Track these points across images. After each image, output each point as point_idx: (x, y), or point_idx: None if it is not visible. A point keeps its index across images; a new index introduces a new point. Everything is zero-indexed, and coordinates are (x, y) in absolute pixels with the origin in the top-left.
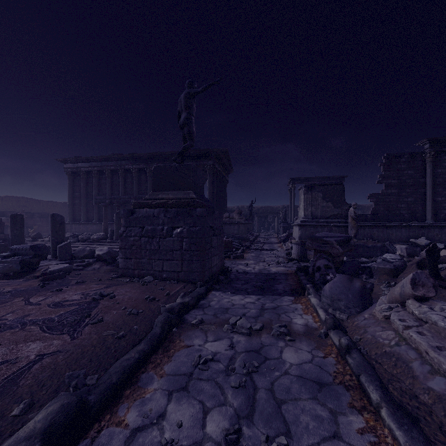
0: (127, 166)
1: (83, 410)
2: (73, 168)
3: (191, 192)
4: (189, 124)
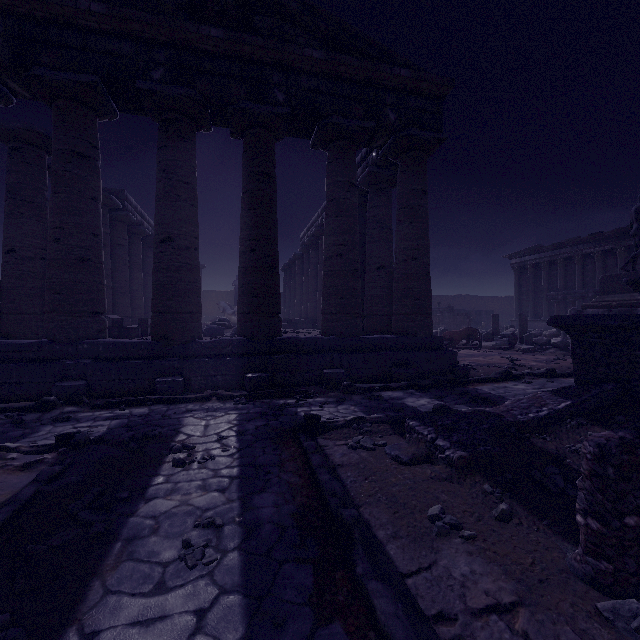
0: (586, 251)
1: (555, 370)
2: (519, 263)
3: (637, 295)
4: None
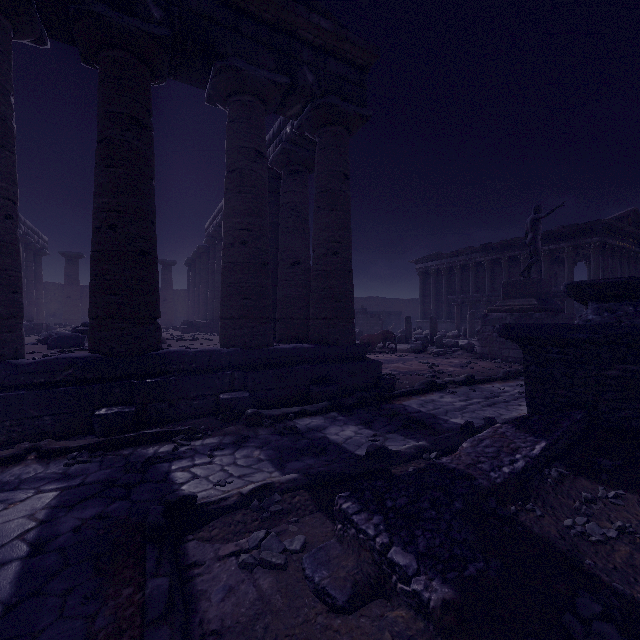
0: (478, 259)
1: (474, 377)
2: (424, 268)
3: (534, 300)
4: (535, 243)
